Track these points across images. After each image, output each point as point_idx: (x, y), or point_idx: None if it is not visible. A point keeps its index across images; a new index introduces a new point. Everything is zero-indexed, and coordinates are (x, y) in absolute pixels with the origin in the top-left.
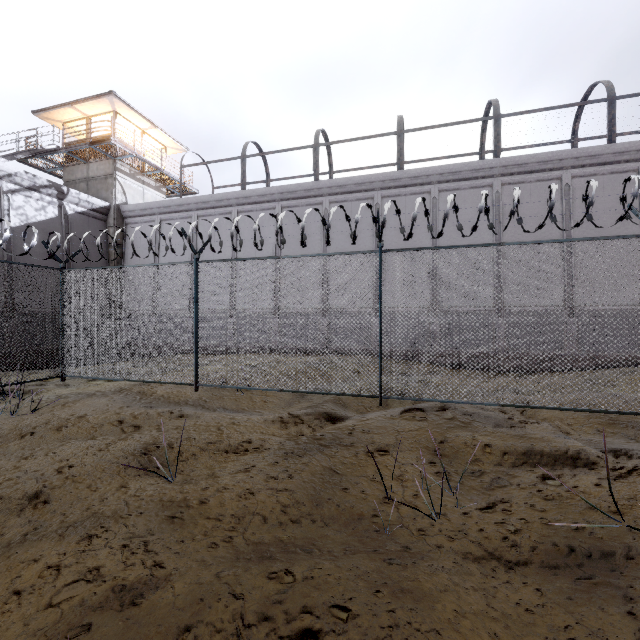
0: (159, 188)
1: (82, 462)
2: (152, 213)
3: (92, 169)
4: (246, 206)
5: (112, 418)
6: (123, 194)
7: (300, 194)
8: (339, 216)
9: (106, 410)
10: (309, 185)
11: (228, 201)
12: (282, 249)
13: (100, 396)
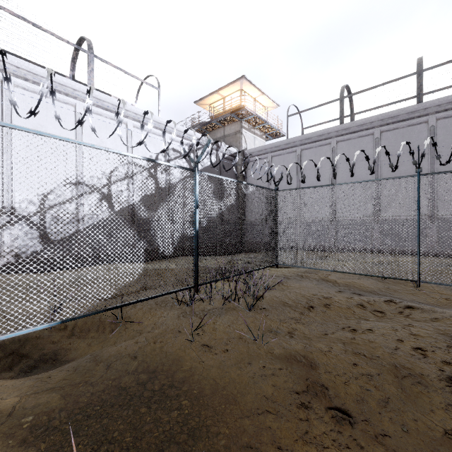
0: (261, 136)
1: (422, 346)
2: (265, 152)
3: (226, 130)
4: (344, 136)
5: (352, 302)
6: (245, 143)
7: (402, 117)
8: (448, 130)
9: (329, 293)
10: (413, 108)
11: (328, 135)
12: (381, 166)
13: (296, 280)
